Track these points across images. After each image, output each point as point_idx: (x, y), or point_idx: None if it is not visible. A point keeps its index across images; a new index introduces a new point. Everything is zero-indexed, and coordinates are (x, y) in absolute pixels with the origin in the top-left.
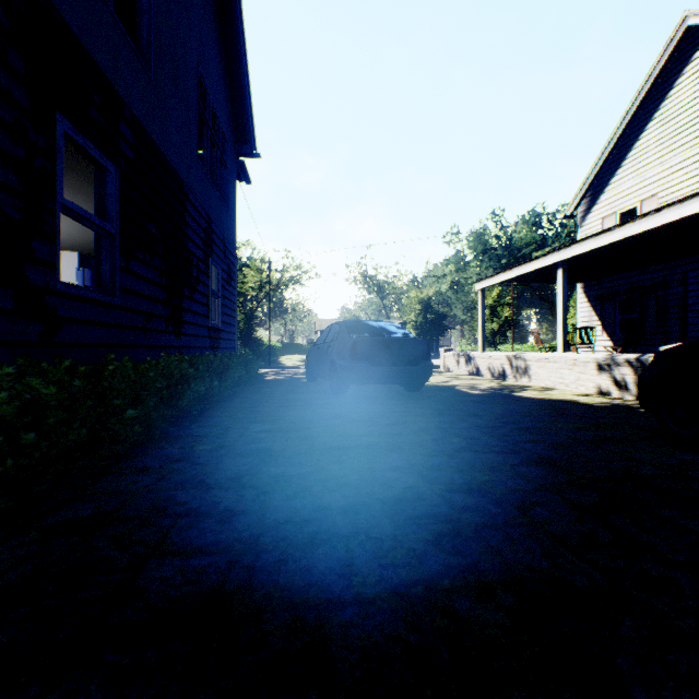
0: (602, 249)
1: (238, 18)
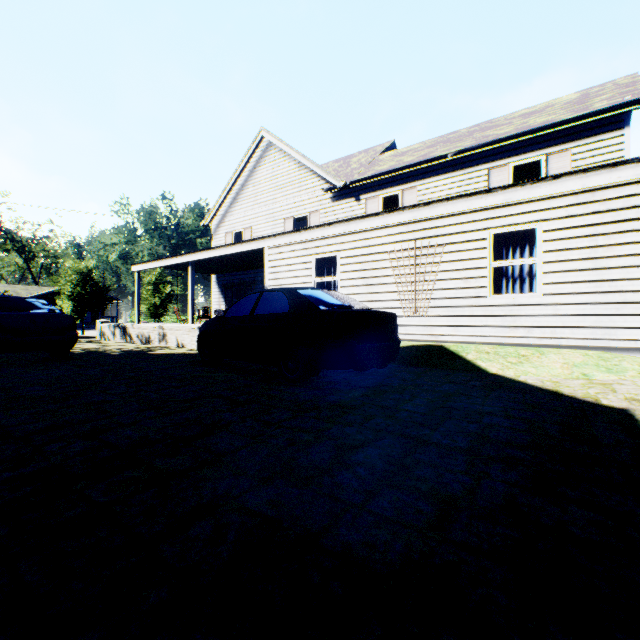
0: (217, 257)
1: None
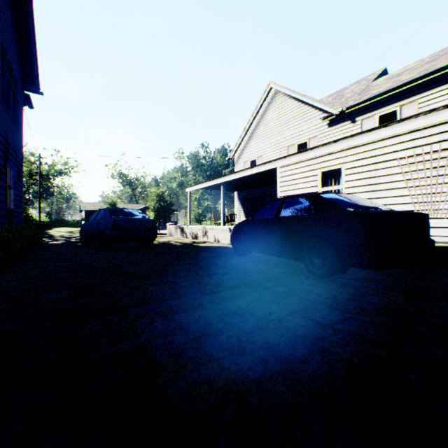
0: (239, 178)
1: (30, 7)
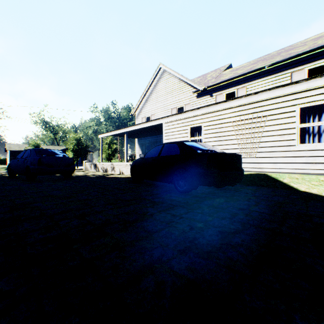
0: (138, 129)
1: None
